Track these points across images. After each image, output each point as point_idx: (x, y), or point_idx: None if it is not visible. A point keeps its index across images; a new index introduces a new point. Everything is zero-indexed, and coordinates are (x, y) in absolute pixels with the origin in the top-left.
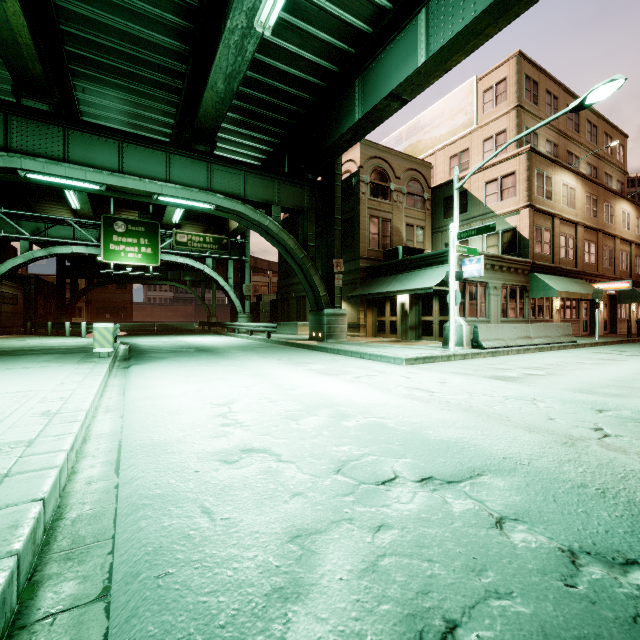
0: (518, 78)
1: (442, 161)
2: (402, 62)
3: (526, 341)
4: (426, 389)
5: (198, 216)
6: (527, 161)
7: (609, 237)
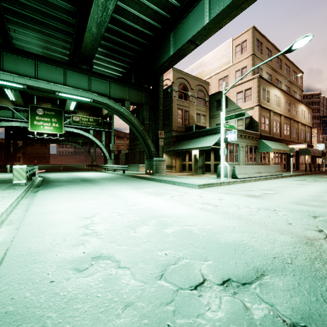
0: (253, 40)
1: (214, 81)
2: (196, 23)
3: (259, 174)
4: (212, 204)
5: (85, 107)
6: (257, 82)
7: (295, 122)
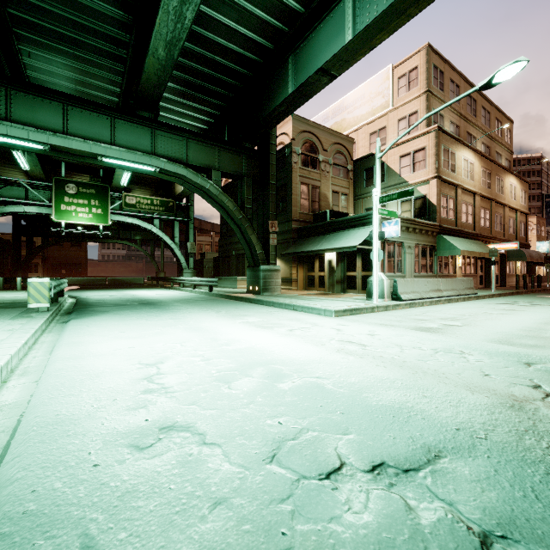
0: (427, 67)
1: (363, 137)
2: (331, 40)
3: (437, 293)
4: (358, 342)
5: (146, 181)
6: (435, 138)
7: (500, 205)
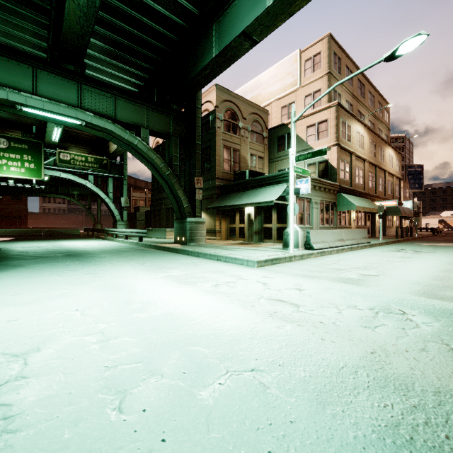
0: (329, 53)
1: (276, 110)
2: (253, 7)
3: (341, 243)
4: (289, 301)
5: (82, 140)
6: (336, 112)
7: (382, 171)
